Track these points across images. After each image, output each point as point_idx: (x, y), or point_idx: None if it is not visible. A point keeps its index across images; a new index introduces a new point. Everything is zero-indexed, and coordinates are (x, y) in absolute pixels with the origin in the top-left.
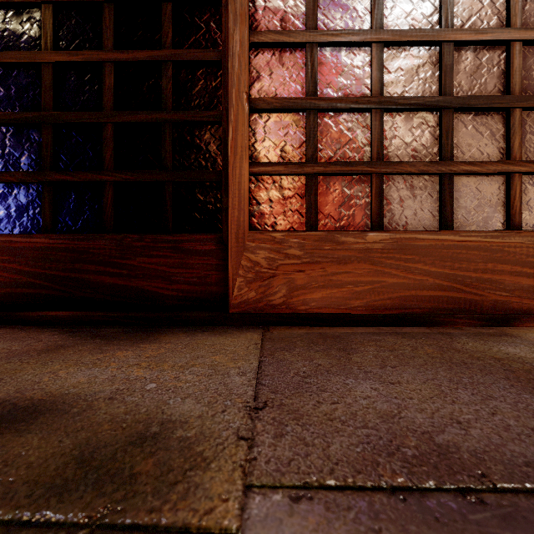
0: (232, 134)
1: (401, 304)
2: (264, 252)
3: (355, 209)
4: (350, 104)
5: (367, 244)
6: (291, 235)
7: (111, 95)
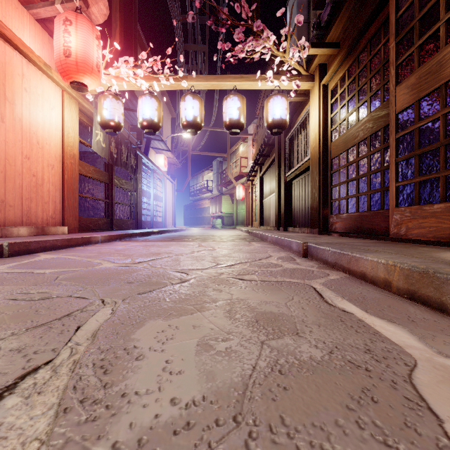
0: (390, 174)
1: (449, 237)
2: (399, 215)
3: (435, 193)
4: (429, 149)
5: (434, 209)
6: (407, 208)
7: (369, 166)
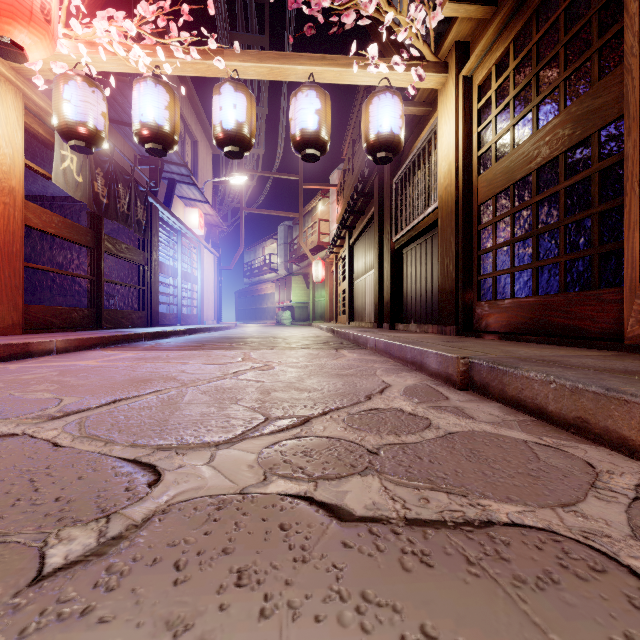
0: (626, 216)
1: None
2: None
3: None
4: None
5: None
6: None
7: (563, 209)
